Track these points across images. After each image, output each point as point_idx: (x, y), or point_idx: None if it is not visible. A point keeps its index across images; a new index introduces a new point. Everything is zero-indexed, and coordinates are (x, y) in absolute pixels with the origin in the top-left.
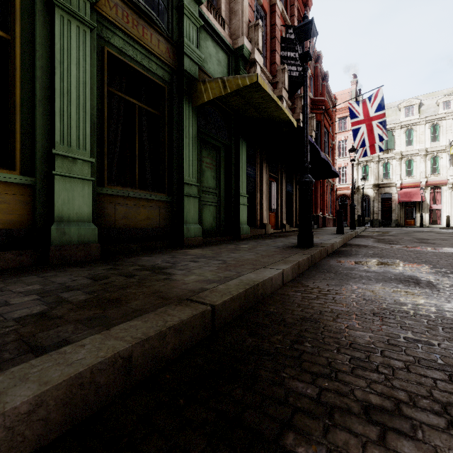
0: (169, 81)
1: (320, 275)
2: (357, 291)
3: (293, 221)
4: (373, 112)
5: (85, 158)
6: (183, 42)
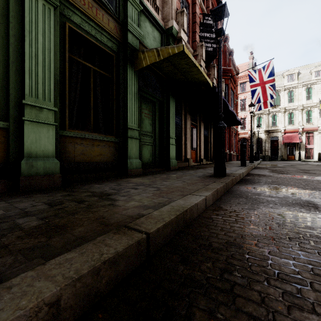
0: (117, 51)
1: (235, 200)
2: (268, 215)
3: (208, 156)
4: (266, 77)
5: (50, 107)
6: (127, 21)
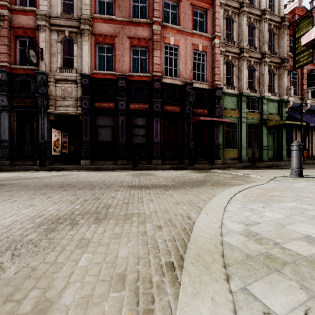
0: (259, 122)
1: None
2: None
3: None
4: None
5: (245, 145)
6: (263, 112)
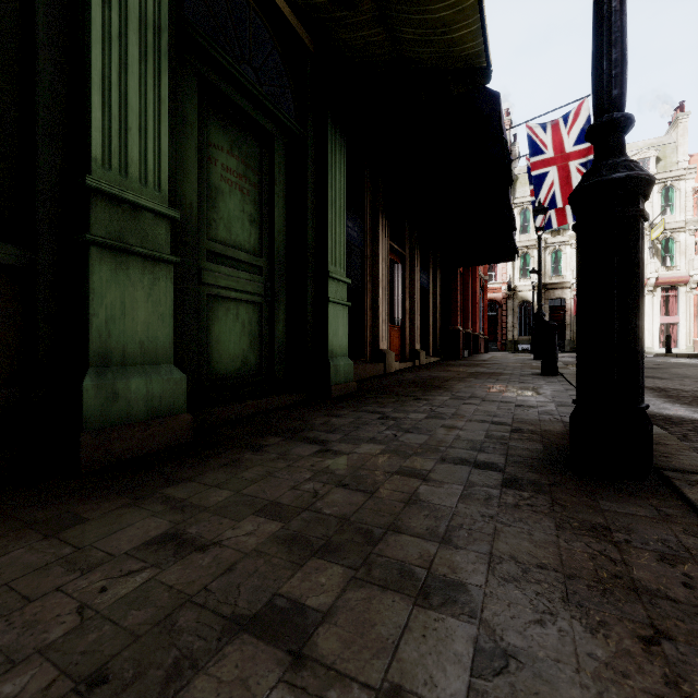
0: None
1: None
2: None
3: (430, 343)
4: (571, 144)
5: None
6: None
